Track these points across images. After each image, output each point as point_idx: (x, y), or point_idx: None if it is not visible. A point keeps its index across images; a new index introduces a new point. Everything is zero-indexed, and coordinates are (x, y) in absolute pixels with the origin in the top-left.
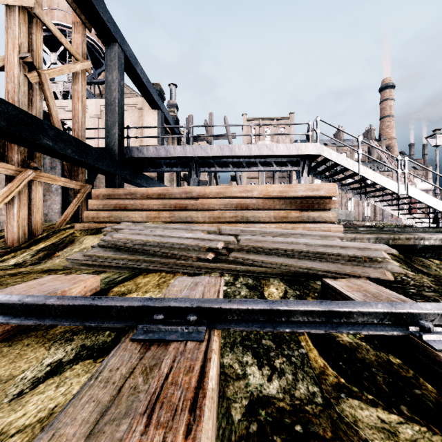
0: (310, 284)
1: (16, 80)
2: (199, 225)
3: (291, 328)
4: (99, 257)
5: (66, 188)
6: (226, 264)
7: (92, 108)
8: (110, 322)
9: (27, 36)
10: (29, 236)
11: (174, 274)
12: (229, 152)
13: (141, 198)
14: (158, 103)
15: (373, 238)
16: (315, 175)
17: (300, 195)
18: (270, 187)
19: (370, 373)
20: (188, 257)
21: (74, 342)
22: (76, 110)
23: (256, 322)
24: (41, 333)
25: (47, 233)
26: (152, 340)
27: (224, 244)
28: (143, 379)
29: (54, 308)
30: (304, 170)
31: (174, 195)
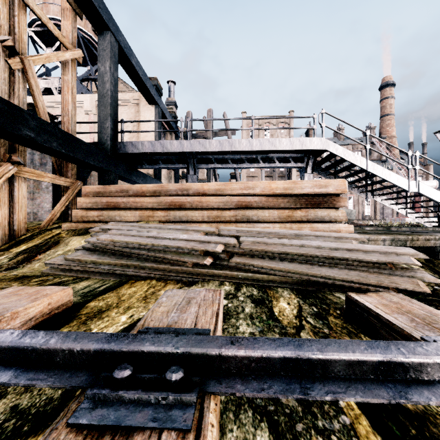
0: (327, 297)
1: None
2: (196, 225)
3: (333, 393)
4: (81, 262)
5: (58, 186)
6: (226, 271)
7: (87, 104)
8: (50, 377)
9: (9, 18)
10: (11, 237)
11: (166, 282)
12: (229, 148)
13: (135, 196)
14: (155, 98)
15: (389, 239)
16: (319, 172)
17: (307, 192)
18: (273, 183)
19: None
20: (182, 262)
21: (3, 401)
22: (65, 101)
23: (275, 379)
24: None
25: (31, 233)
26: (104, 427)
27: (223, 247)
28: None
29: None
30: (308, 167)
31: (170, 193)
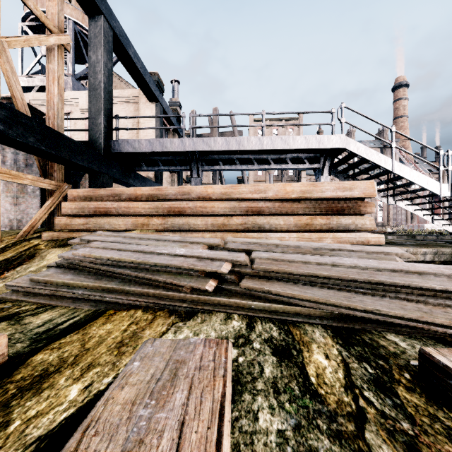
0: (378, 342)
1: None
2: (198, 234)
3: None
4: (51, 284)
5: None
6: (234, 299)
7: (83, 101)
8: None
9: None
10: None
11: (154, 314)
12: (236, 146)
13: (128, 200)
14: (156, 95)
15: (431, 253)
16: (336, 174)
17: (328, 195)
18: (289, 186)
19: None
20: (177, 285)
21: None
22: (51, 93)
23: None
24: None
25: (5, 244)
26: None
27: (231, 265)
28: None
29: None
30: (324, 168)
31: (168, 197)
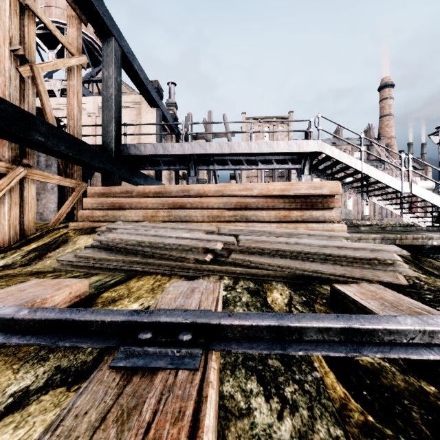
0: (316, 289)
1: (7, 73)
2: (197, 224)
3: (305, 350)
4: (91, 259)
5: (62, 187)
6: (225, 267)
7: (90, 106)
8: (89, 341)
9: (19, 28)
10: (21, 236)
11: (170, 277)
12: (228, 150)
13: (138, 197)
14: (156, 101)
15: (379, 238)
16: (316, 173)
17: (302, 193)
18: (271, 185)
19: (403, 408)
20: (185, 258)
21: (48, 363)
22: (71, 106)
23: (262, 342)
24: (12, 351)
25: (40, 232)
26: (136, 368)
27: (223, 244)
28: (117, 432)
29: (24, 323)
30: (305, 168)
31: (172, 194)
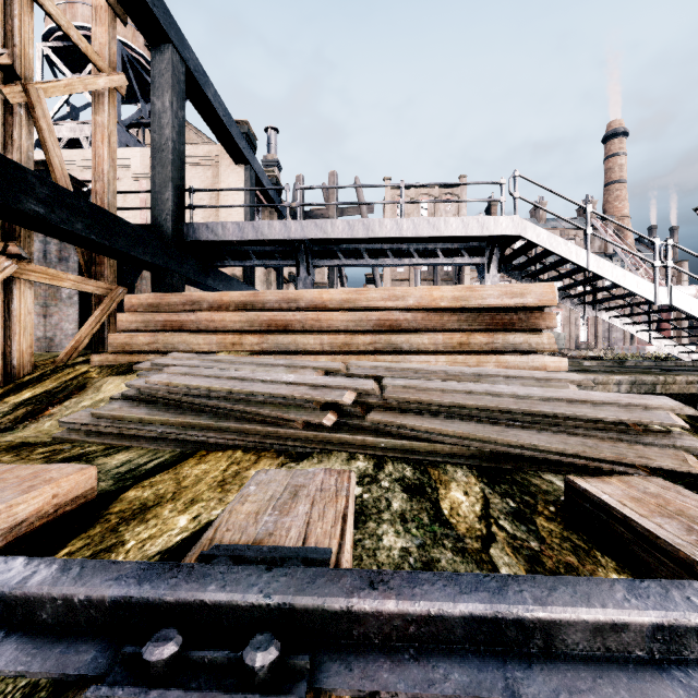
0: (531, 481)
1: None
2: (310, 358)
3: (569, 692)
4: (119, 420)
5: (88, 295)
6: (359, 436)
7: (137, 163)
8: (24, 654)
9: (5, 20)
10: (7, 377)
11: (258, 455)
12: (364, 232)
13: (211, 310)
14: (245, 154)
15: (628, 382)
16: (509, 272)
17: (491, 304)
18: (437, 290)
19: None
20: (286, 420)
21: None
22: (99, 157)
23: (454, 659)
24: None
25: (41, 371)
26: None
27: (355, 395)
28: None
29: None
30: (491, 264)
31: (267, 305)
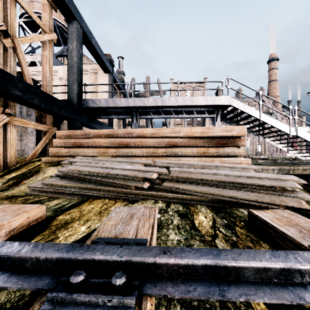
0: (234, 212)
1: None
2: (138, 158)
3: (245, 295)
4: (54, 186)
5: (40, 131)
6: (159, 192)
7: (61, 72)
8: (20, 281)
9: (3, 10)
10: (4, 167)
11: (115, 201)
12: (161, 103)
13: (94, 138)
14: (109, 68)
15: (277, 169)
16: (226, 120)
17: (217, 135)
18: (193, 129)
19: None
20: (127, 186)
21: None
22: (44, 70)
23: (198, 282)
24: None
25: (19, 164)
26: None
27: (157, 174)
28: None
29: None
30: (217, 117)
31: (119, 135)
